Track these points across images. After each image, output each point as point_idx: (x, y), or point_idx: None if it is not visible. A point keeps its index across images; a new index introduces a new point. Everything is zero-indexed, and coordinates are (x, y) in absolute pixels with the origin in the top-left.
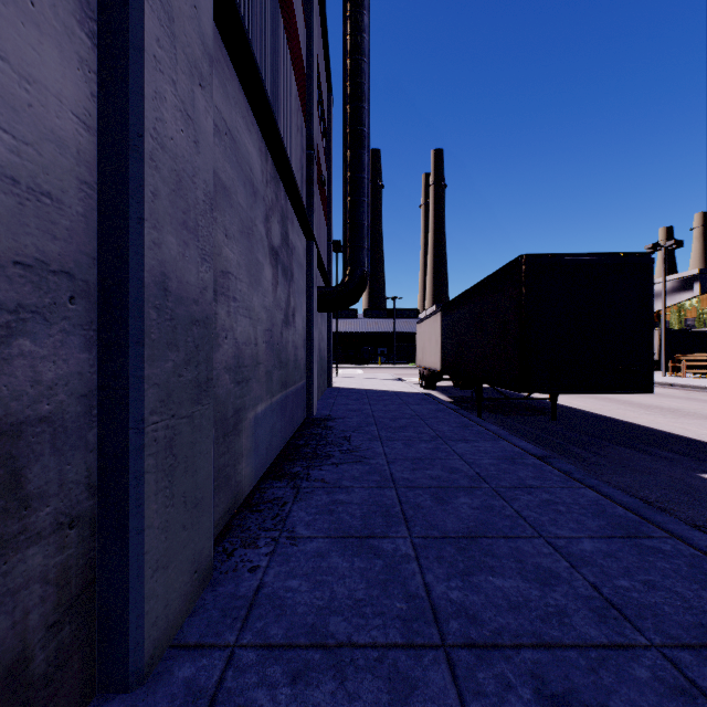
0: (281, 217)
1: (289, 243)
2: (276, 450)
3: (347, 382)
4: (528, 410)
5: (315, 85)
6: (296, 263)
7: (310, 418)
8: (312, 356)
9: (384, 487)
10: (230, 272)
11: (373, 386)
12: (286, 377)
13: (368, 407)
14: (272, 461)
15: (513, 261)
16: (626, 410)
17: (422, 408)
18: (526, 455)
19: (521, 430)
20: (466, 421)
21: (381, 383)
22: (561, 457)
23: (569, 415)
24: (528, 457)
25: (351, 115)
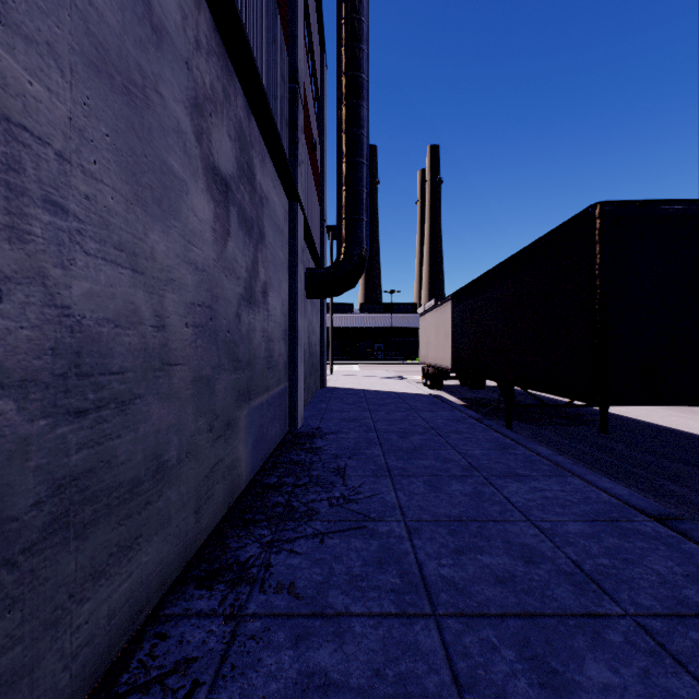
0: (236, 133)
1: (257, 186)
2: (225, 502)
3: (342, 381)
4: (562, 417)
5: (300, 3)
6: (270, 222)
7: (293, 432)
8: (295, 351)
9: (413, 616)
10: (25, 126)
11: (372, 385)
12: (249, 382)
13: (368, 414)
14: (213, 527)
15: (576, 216)
16: (682, 417)
17: (435, 416)
18: (630, 511)
19: (573, 449)
20: (500, 438)
21: (381, 382)
22: (664, 504)
23: (618, 425)
24: (637, 517)
25: (347, 58)
